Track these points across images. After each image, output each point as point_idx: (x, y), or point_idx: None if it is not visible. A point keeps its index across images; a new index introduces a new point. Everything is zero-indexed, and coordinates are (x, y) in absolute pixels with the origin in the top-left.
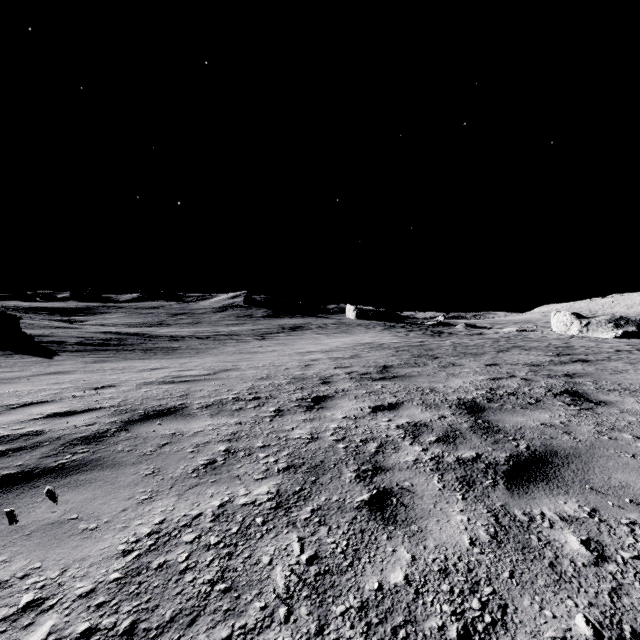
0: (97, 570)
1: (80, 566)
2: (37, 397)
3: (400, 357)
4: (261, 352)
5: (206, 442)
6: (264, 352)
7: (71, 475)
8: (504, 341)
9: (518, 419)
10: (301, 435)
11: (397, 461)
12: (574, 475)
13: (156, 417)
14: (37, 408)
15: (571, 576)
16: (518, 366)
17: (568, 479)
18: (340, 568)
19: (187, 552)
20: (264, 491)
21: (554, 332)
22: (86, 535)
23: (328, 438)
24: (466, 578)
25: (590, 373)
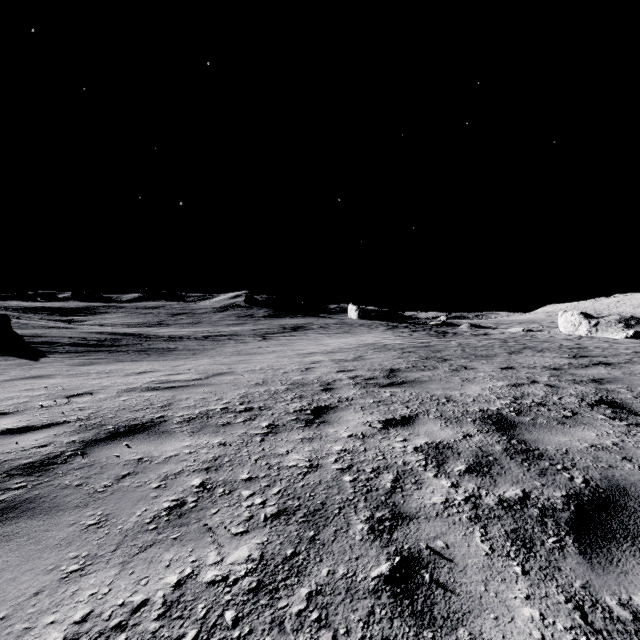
0: None
1: None
2: None
3: (407, 359)
4: (260, 353)
5: (178, 472)
6: (263, 353)
7: None
8: (512, 342)
9: (560, 439)
10: (297, 462)
11: (421, 503)
12: None
13: (125, 435)
14: None
15: None
16: (536, 370)
17: None
18: None
19: None
20: (242, 556)
21: (561, 332)
22: None
23: (331, 466)
24: None
25: (619, 378)
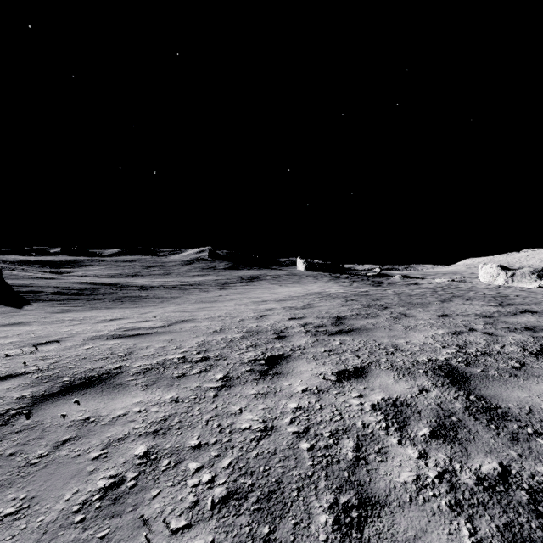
0: None
1: None
2: None
3: (351, 307)
4: (220, 301)
5: (123, 437)
6: (223, 301)
7: None
8: (441, 291)
9: (518, 394)
10: (251, 423)
11: (390, 482)
12: None
13: (78, 389)
14: None
15: None
16: (470, 317)
17: None
18: None
19: None
20: None
21: (482, 282)
22: None
23: (286, 429)
24: None
25: None
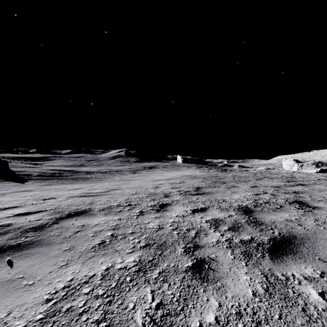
0: (29, 313)
1: (19, 310)
2: (12, 204)
3: (205, 182)
4: (133, 180)
5: (100, 230)
6: (135, 180)
7: (23, 250)
8: (259, 174)
9: (272, 217)
10: (153, 226)
11: (207, 242)
12: (308, 250)
13: (74, 216)
14: (11, 210)
15: (316, 318)
16: (268, 187)
17: (305, 253)
18: (176, 312)
19: (84, 300)
20: (132, 260)
21: (284, 169)
22: (26, 289)
23: (168, 228)
24: (252, 319)
25: (307, 191)
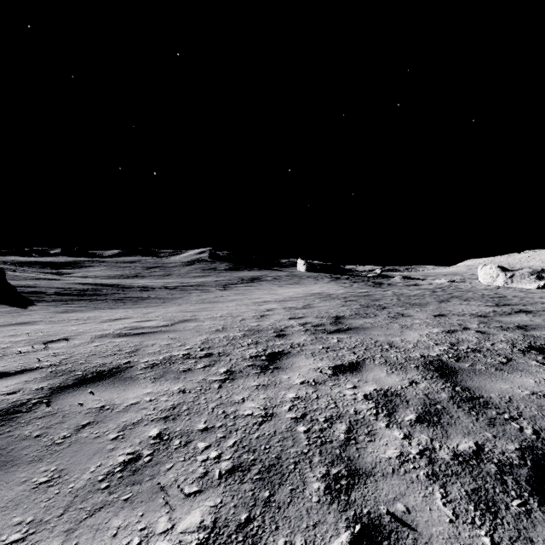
0: None
1: None
2: None
3: (350, 307)
4: (221, 302)
5: (137, 422)
6: (224, 302)
7: None
8: (440, 291)
9: (501, 386)
10: (253, 410)
11: (377, 458)
12: None
13: (92, 381)
14: None
15: None
16: (466, 317)
17: None
18: None
19: None
20: (194, 523)
21: (481, 283)
22: None
23: (285, 415)
24: None
25: (541, 325)
